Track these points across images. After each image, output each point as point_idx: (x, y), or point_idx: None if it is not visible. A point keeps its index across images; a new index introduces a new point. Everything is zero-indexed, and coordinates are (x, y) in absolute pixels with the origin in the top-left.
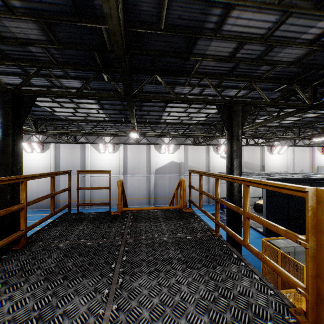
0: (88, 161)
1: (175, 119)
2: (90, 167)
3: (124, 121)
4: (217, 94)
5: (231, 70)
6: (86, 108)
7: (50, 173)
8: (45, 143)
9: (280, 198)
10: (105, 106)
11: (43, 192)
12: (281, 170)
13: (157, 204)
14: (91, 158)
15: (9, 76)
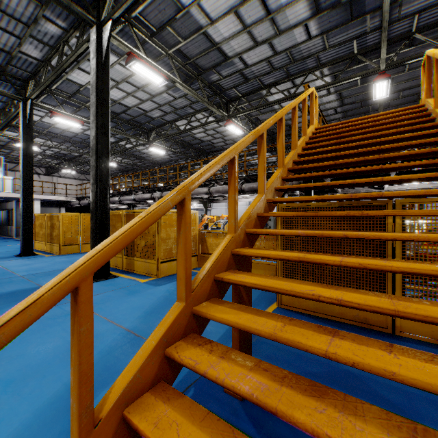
0: None
1: None
2: None
3: None
4: None
5: None
6: None
7: None
8: None
9: None
10: None
11: None
12: None
13: None
14: None
15: None
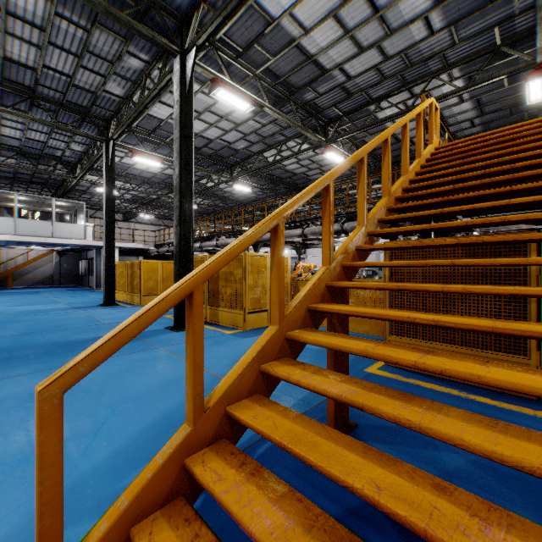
0: None
1: None
2: None
3: None
4: None
5: None
6: None
7: None
8: None
9: None
10: None
11: None
12: None
13: None
14: None
15: None
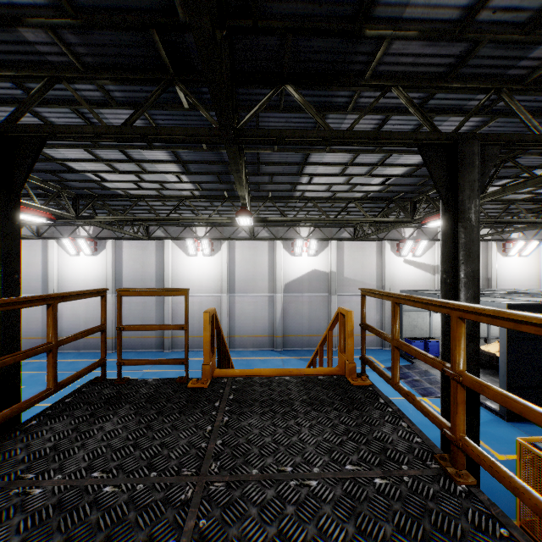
0: (168, 269)
1: (322, 190)
2: (172, 280)
3: (228, 196)
4: (422, 122)
5: (455, 63)
6: (157, 172)
7: (40, 298)
8: (98, 239)
9: (536, 343)
10: (190, 167)
11: (95, 321)
12: (524, 287)
13: (288, 346)
14: (174, 264)
15: (6, 108)
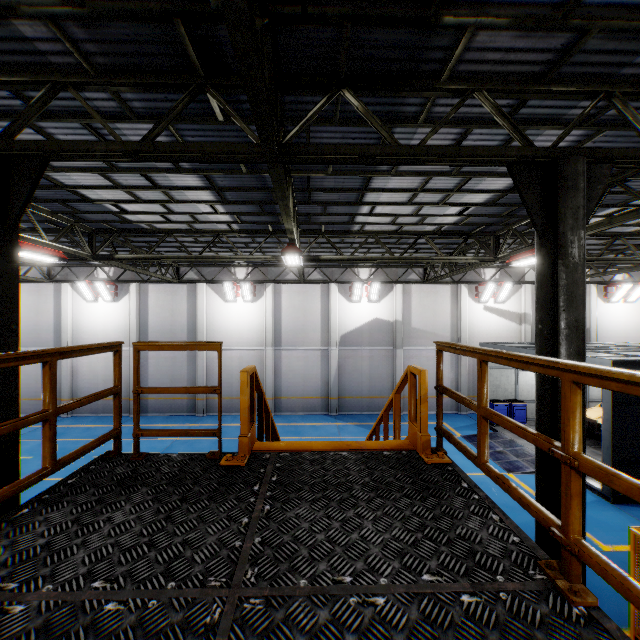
0: (202, 318)
1: (385, 222)
2: (207, 330)
3: (273, 230)
4: (512, 134)
5: (555, 60)
6: (187, 201)
7: (33, 354)
8: (120, 283)
9: None
10: (227, 195)
11: None
12: (630, 340)
13: (344, 410)
14: (209, 312)
15: (3, 123)
